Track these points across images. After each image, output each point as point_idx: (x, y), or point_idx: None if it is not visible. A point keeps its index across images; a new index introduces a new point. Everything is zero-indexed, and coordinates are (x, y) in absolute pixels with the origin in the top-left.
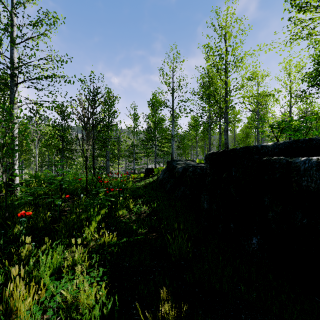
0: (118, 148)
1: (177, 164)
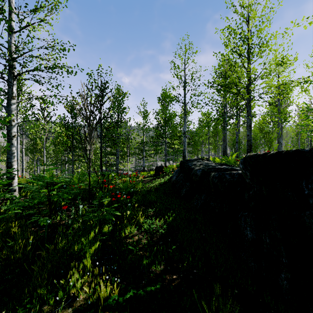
0: (127, 146)
1: (193, 165)
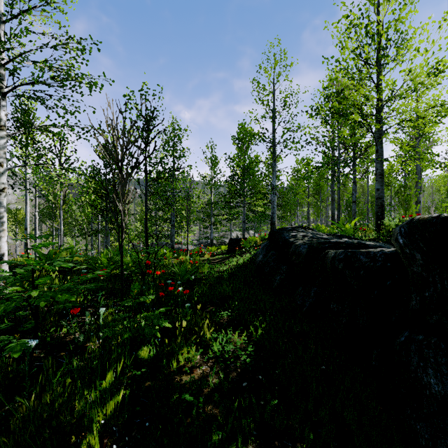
0: (187, 207)
1: (292, 237)
